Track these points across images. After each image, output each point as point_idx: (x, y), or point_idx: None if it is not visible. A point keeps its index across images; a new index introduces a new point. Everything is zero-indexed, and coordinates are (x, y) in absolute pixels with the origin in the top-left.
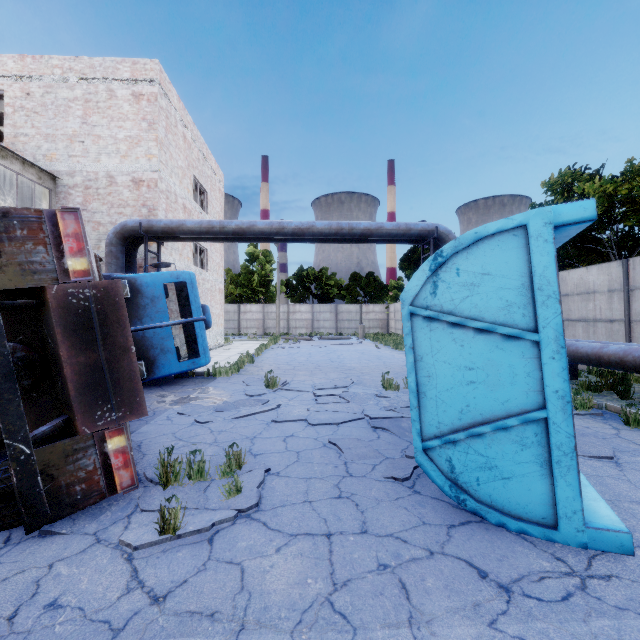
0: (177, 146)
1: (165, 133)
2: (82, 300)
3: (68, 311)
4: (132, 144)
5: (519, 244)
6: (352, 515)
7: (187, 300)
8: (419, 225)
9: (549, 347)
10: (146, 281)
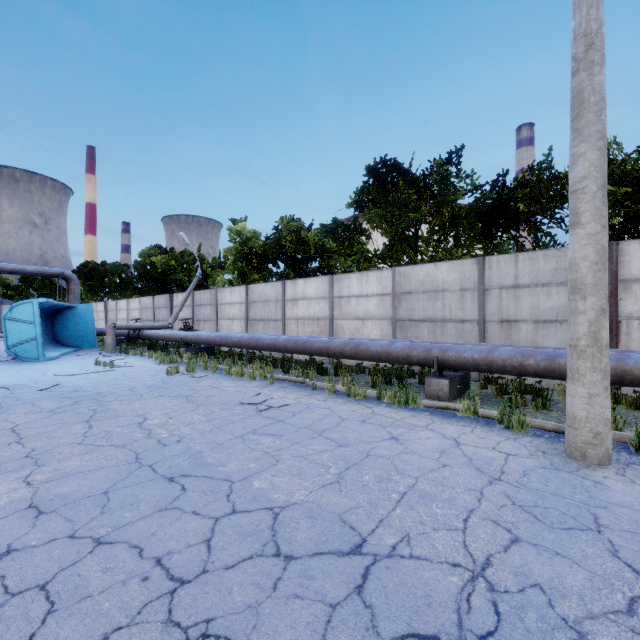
0: None
1: None
2: None
3: None
4: None
5: (32, 305)
6: None
7: None
8: (53, 270)
9: (38, 325)
10: None
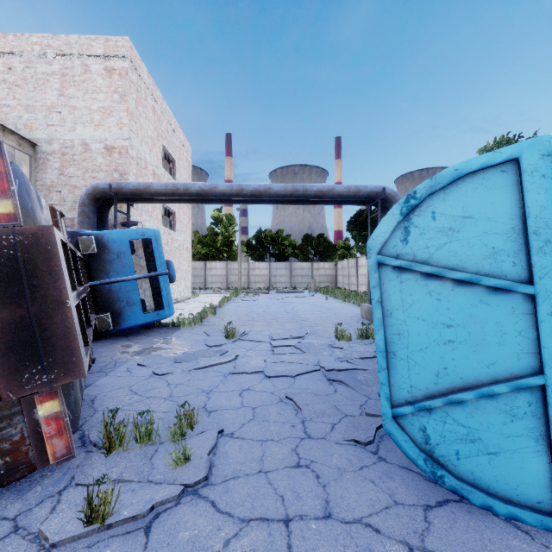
0: (147, 117)
1: (135, 105)
2: (5, 247)
3: None
4: (105, 114)
5: (508, 181)
6: (313, 491)
7: (153, 256)
8: (368, 187)
9: (547, 301)
10: (112, 238)
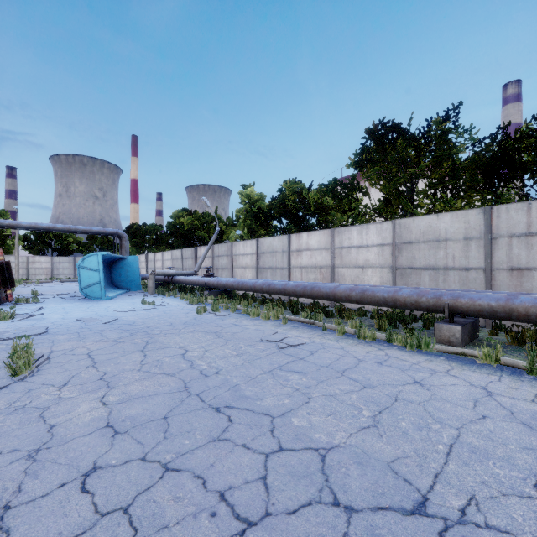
0: None
1: None
2: (3, 264)
3: (0, 266)
4: None
5: (97, 257)
6: (66, 302)
7: None
8: (110, 230)
9: (101, 272)
10: None
